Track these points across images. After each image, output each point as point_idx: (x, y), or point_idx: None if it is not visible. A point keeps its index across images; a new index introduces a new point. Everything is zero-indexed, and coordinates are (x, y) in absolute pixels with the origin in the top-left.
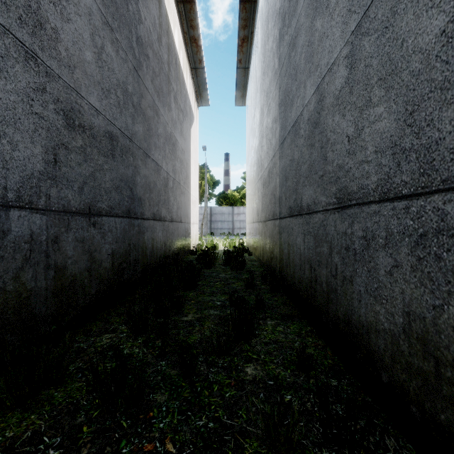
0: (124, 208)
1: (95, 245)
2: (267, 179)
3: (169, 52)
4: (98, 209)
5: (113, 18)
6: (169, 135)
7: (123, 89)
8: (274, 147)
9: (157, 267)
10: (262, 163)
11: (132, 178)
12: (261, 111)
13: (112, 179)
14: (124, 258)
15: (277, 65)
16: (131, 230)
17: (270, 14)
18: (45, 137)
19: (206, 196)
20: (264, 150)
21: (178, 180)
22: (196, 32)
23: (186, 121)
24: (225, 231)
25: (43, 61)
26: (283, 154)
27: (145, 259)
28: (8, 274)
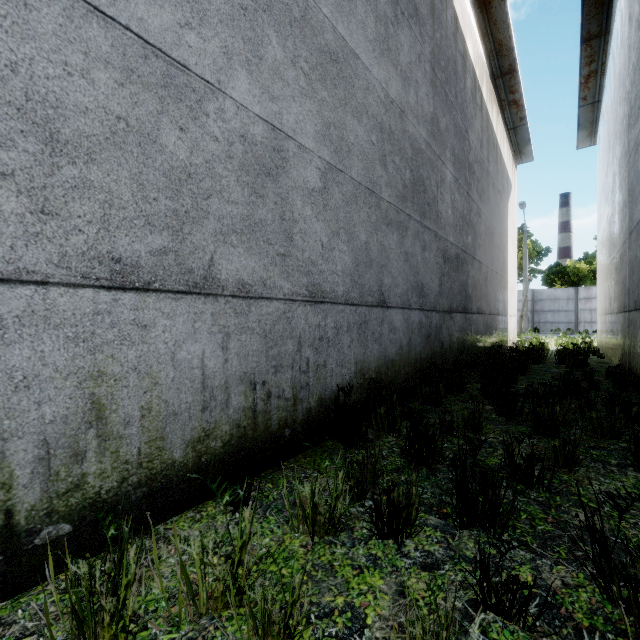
0: (462, 306)
1: (451, 332)
2: (618, 265)
3: (488, 144)
4: (452, 308)
5: (458, 171)
6: (488, 228)
7: (462, 217)
8: (624, 233)
9: (480, 357)
10: (614, 243)
11: (466, 281)
12: (613, 177)
13: (457, 286)
14: (462, 344)
15: (626, 147)
16: (465, 323)
17: (621, 80)
18: (439, 273)
19: (524, 275)
20: (616, 228)
21: (495, 270)
22: (516, 95)
23: (503, 198)
24: (559, 327)
25: (438, 234)
26: (630, 246)
27: (472, 347)
28: (432, 342)
